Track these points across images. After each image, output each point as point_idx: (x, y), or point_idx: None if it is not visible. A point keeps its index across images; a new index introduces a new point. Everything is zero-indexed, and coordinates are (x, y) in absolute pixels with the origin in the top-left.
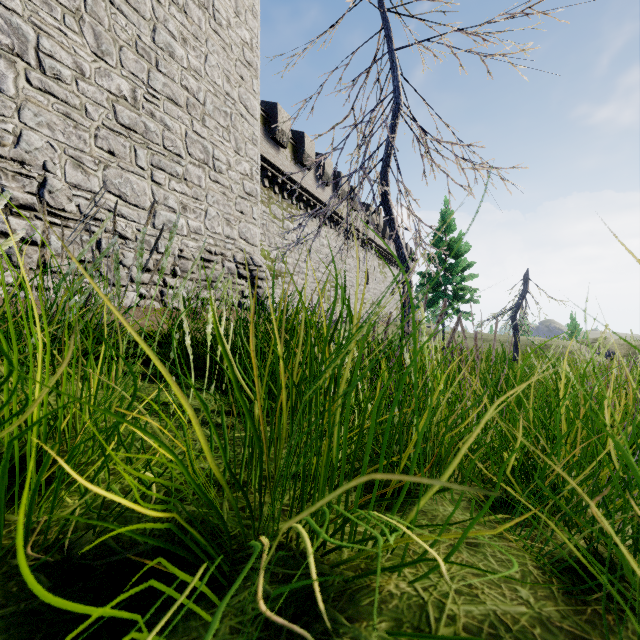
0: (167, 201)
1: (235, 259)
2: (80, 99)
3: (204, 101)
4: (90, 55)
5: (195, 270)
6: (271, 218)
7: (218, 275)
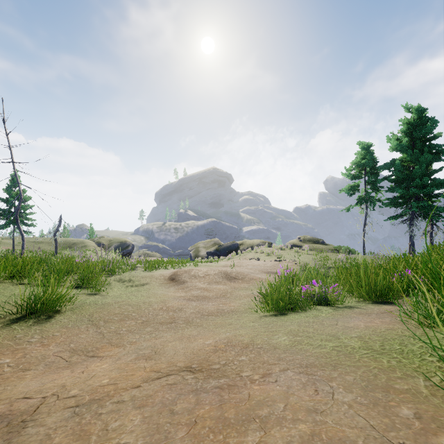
0: None
1: None
2: None
3: None
4: None
5: None
6: None
7: None
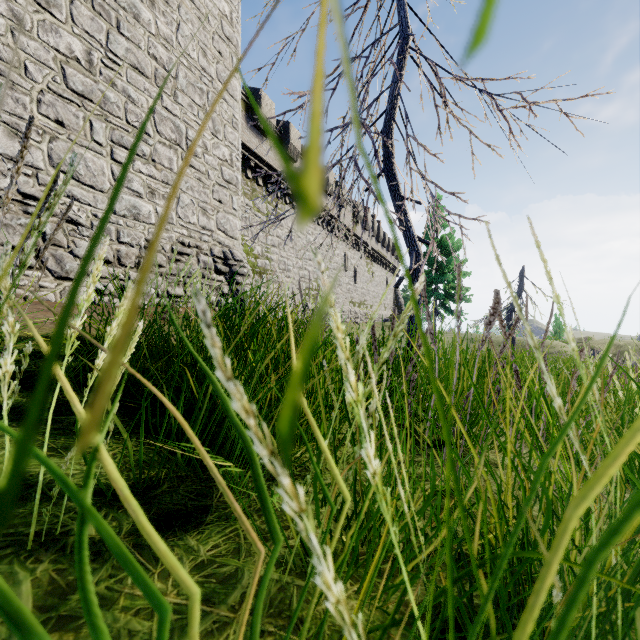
0: (131, 184)
1: (212, 252)
2: (18, 55)
3: (176, 74)
4: (31, 4)
5: (165, 263)
6: (254, 212)
7: (192, 270)
